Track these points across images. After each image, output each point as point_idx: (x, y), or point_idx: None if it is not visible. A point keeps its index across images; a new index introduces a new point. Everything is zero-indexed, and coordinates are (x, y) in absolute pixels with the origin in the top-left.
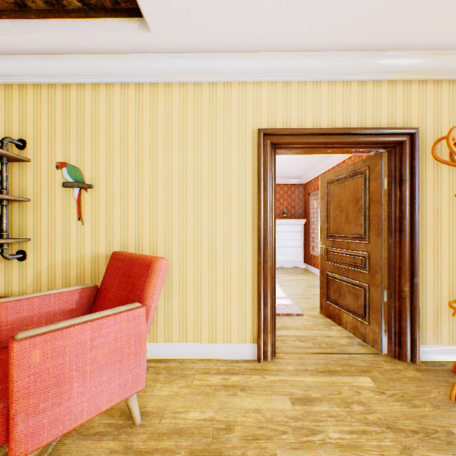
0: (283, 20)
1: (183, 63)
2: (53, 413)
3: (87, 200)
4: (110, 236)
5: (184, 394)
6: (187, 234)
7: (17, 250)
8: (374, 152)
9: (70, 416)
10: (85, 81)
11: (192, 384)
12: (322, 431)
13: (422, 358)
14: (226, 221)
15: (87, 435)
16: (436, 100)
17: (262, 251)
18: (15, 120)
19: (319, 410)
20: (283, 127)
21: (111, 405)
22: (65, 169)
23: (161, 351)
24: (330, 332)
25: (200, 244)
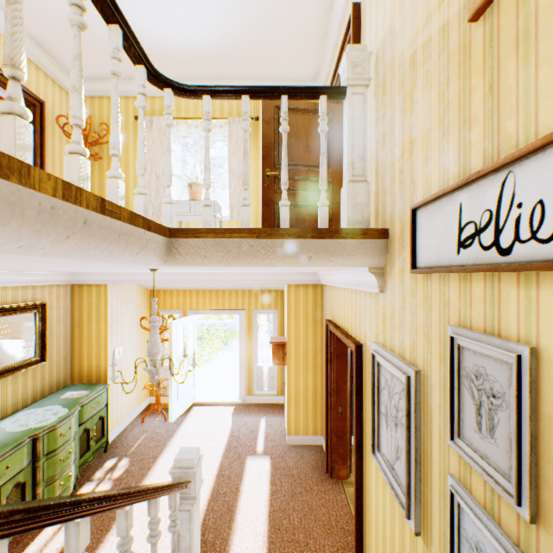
0: None
1: None
2: None
3: None
4: None
5: None
6: None
7: None
8: None
9: None
10: None
11: None
12: None
13: None
14: None
15: None
16: (54, 93)
17: None
18: None
19: None
20: None
21: None
22: None
23: None
24: None
25: None
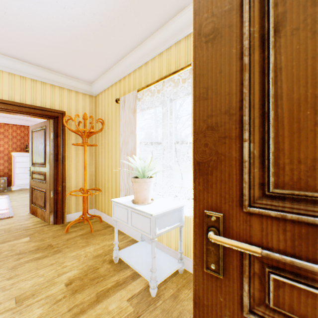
0: None
1: None
2: None
3: None
4: None
5: None
6: None
7: None
8: (46, 118)
9: None
10: None
11: None
12: None
13: (70, 220)
14: None
15: None
16: (77, 100)
17: None
18: None
19: None
20: None
21: None
22: None
23: None
24: (26, 222)
25: None
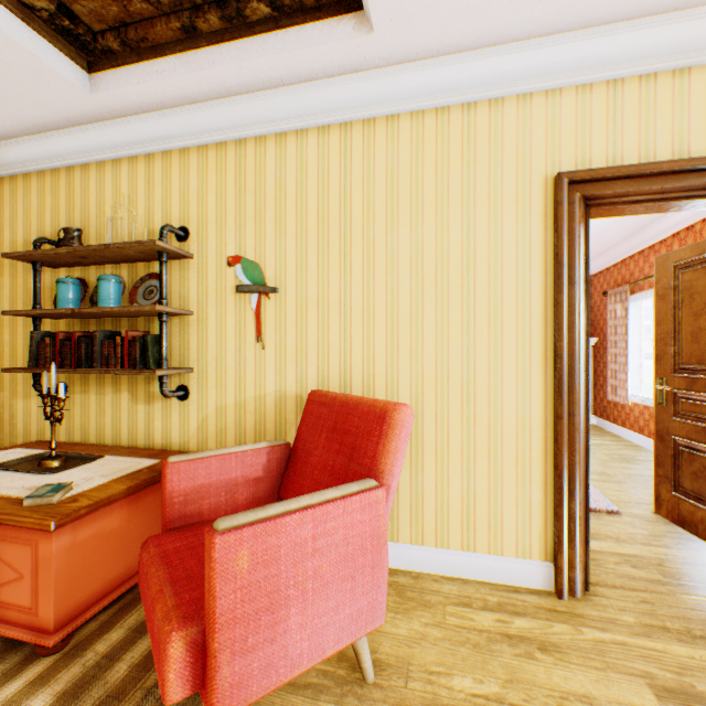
0: None
1: (419, 77)
2: (264, 654)
3: (268, 311)
4: (302, 367)
5: (435, 639)
6: (423, 363)
7: (177, 385)
8: None
9: (285, 661)
10: (267, 131)
11: (445, 622)
12: None
13: None
14: (493, 341)
15: (294, 686)
16: None
17: (566, 397)
18: (174, 200)
19: None
20: (607, 165)
21: (338, 649)
22: (238, 267)
23: None
24: (691, 554)
25: (446, 381)
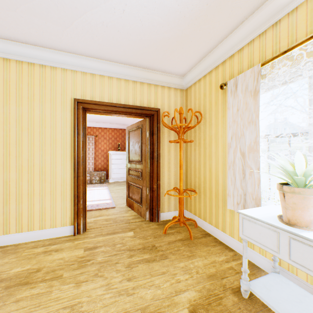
0: (83, 42)
1: (18, 48)
2: None
3: None
4: None
5: (12, 261)
6: (22, 160)
7: None
8: (143, 118)
9: None
10: None
11: (21, 255)
12: (94, 259)
13: (163, 219)
14: (53, 152)
15: None
16: (169, 96)
17: (76, 170)
18: None
19: (98, 251)
20: (91, 99)
21: None
22: None
23: (0, 241)
24: (126, 214)
25: (33, 167)
